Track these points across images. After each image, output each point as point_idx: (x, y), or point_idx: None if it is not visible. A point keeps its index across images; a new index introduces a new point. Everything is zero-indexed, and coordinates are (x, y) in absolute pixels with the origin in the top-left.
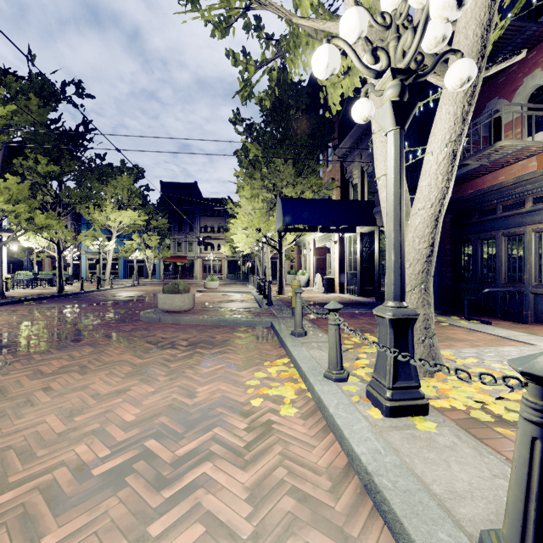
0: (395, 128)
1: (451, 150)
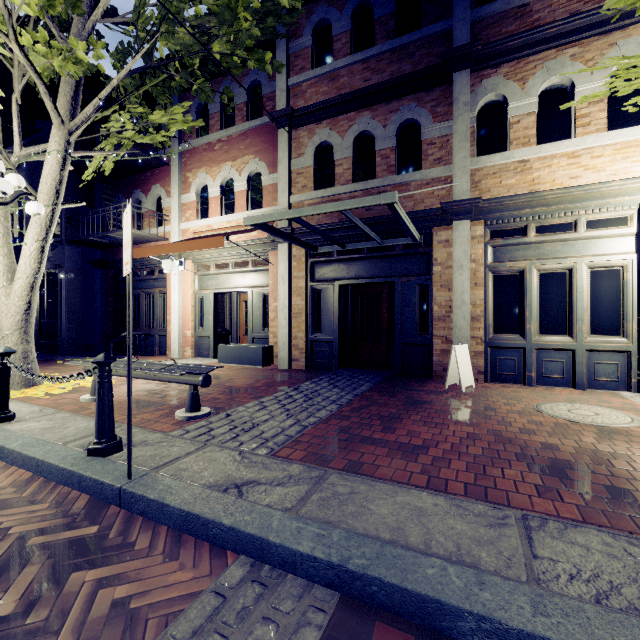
0: None
1: (40, 246)
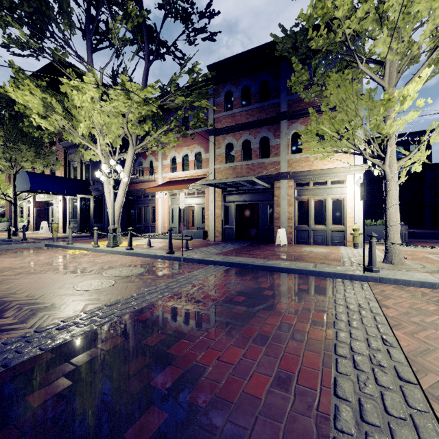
0: (113, 190)
1: (124, 192)
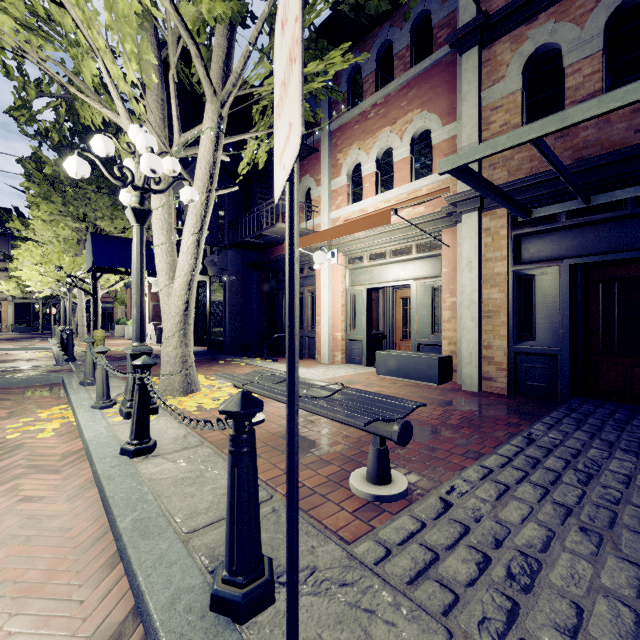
0: (137, 225)
1: (196, 239)
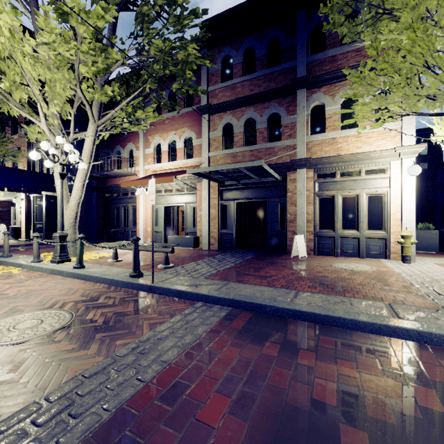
0: (61, 180)
1: (83, 184)
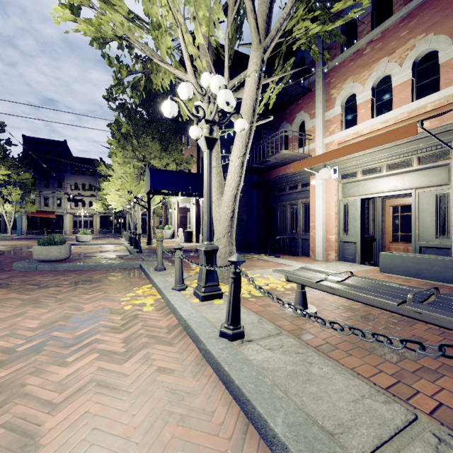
0: (207, 150)
1: (241, 161)
